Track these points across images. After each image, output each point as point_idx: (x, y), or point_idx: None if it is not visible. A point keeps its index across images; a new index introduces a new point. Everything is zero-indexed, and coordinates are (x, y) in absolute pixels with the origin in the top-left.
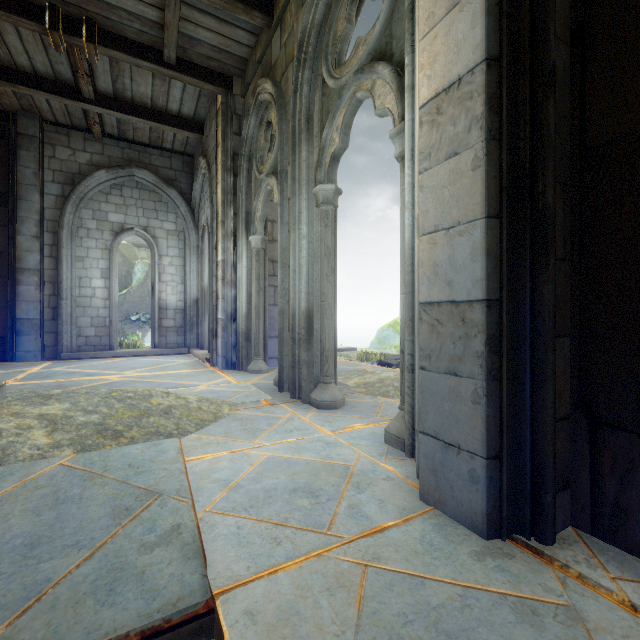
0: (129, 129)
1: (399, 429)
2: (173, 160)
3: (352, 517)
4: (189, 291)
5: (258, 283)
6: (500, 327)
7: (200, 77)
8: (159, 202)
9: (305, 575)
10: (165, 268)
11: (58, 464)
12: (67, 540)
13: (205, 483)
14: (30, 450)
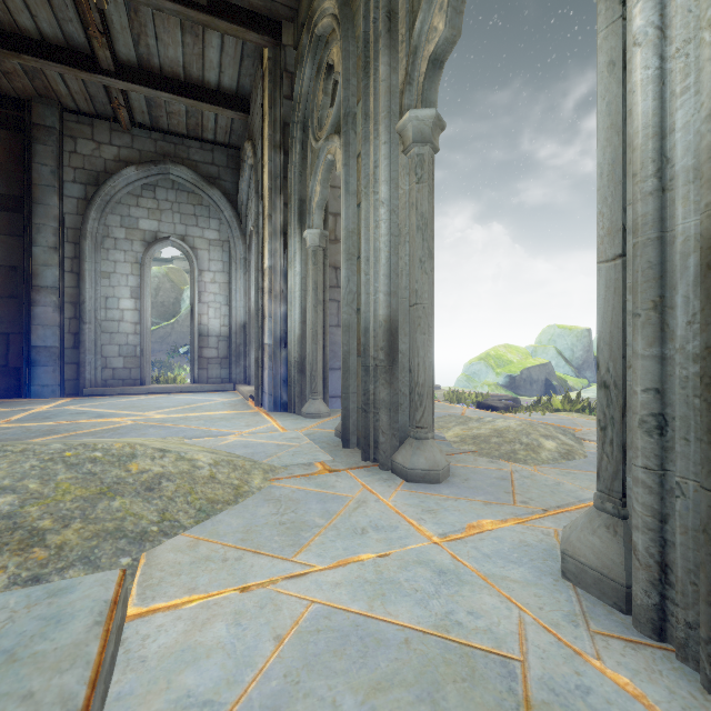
0: (162, 115)
1: (604, 556)
2: (216, 154)
3: None
4: (235, 314)
5: (315, 294)
6: None
7: (239, 22)
8: (199, 205)
9: None
10: (206, 286)
11: None
12: None
13: None
14: None
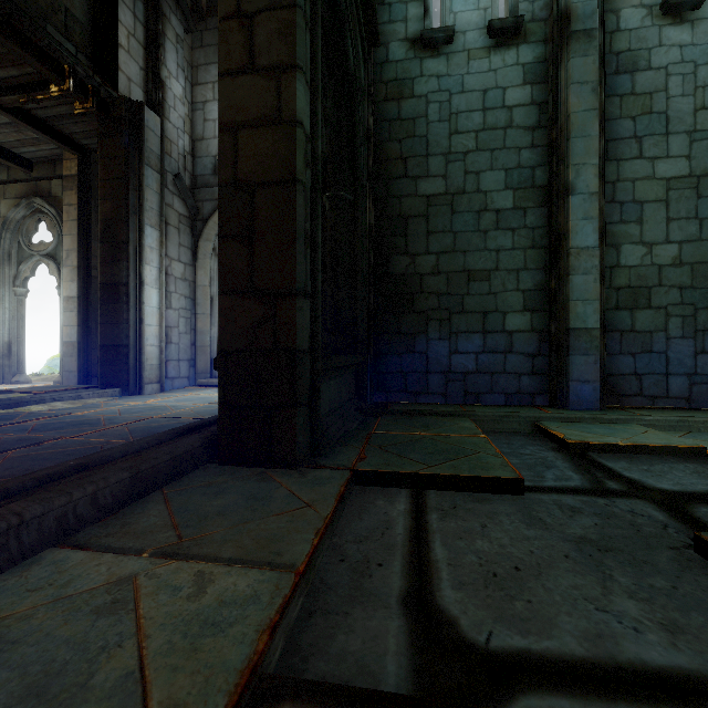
0: None
1: (60, 379)
2: None
3: None
4: None
5: None
6: (81, 347)
7: None
8: None
9: None
10: None
11: None
12: None
13: None
14: None
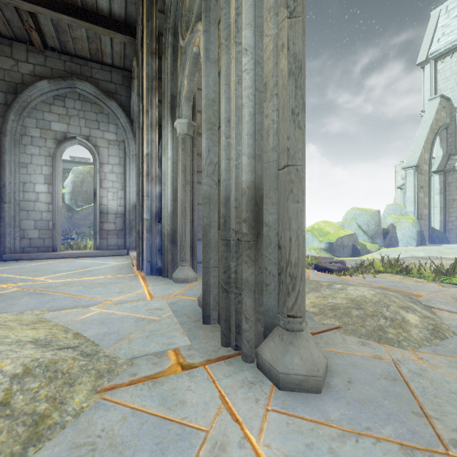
0: (68, 40)
1: None
2: (113, 74)
3: None
4: (128, 197)
5: (184, 176)
6: None
7: None
8: (100, 113)
9: None
10: (106, 175)
11: None
12: None
13: None
14: None
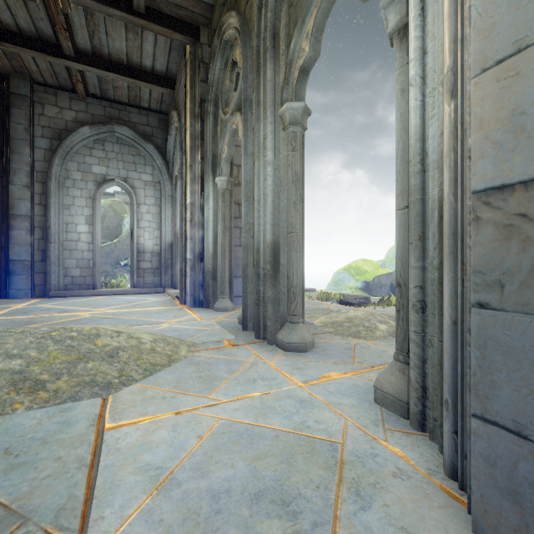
0: (109, 88)
1: (397, 387)
2: (150, 118)
3: None
4: (164, 236)
5: (224, 223)
6: None
7: (169, 26)
8: (137, 156)
9: None
10: (143, 215)
11: None
12: None
13: (126, 473)
14: None
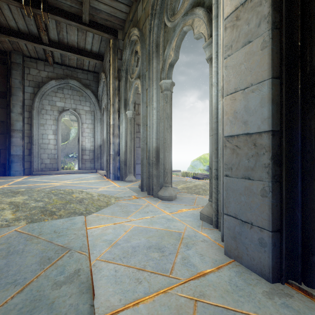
0: (66, 59)
1: (208, 212)
2: (88, 75)
3: (184, 265)
4: (96, 141)
5: (131, 135)
6: (280, 148)
7: (101, 30)
8: (81, 96)
9: (156, 307)
10: (84, 129)
11: (13, 230)
12: (9, 279)
13: (98, 242)
14: (1, 222)
